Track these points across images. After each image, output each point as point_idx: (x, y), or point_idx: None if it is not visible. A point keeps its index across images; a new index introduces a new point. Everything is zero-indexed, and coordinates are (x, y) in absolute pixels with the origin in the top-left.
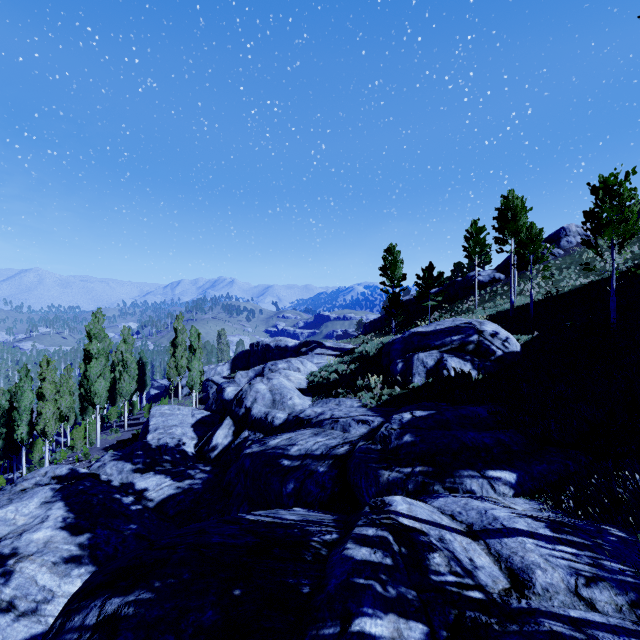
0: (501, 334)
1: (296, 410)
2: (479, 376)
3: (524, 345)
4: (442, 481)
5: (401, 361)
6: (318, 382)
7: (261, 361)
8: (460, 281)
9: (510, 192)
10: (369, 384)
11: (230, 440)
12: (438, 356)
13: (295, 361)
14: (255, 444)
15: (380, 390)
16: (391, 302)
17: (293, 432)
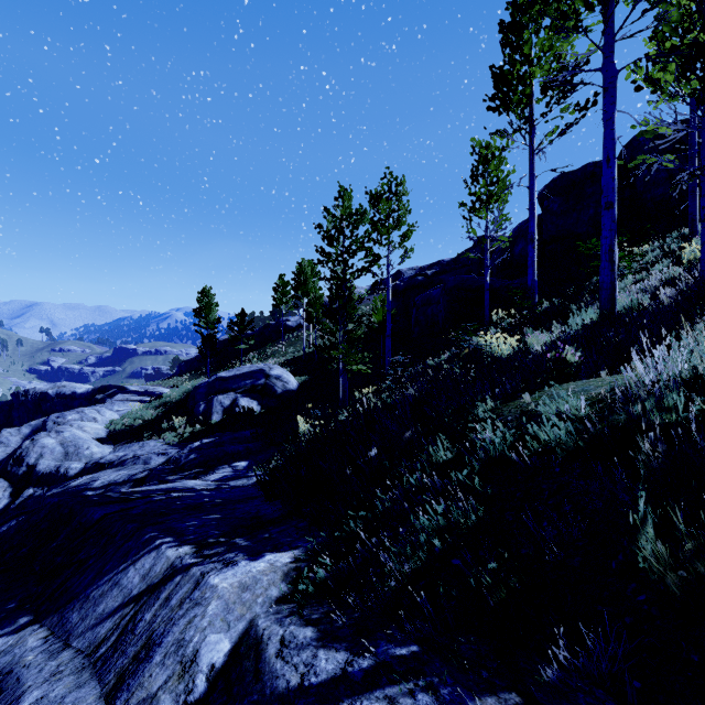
0: (283, 377)
1: (95, 458)
2: (263, 410)
3: (301, 384)
4: (207, 474)
5: (204, 403)
6: (120, 430)
7: (33, 414)
8: (274, 324)
9: (303, 261)
10: (174, 425)
11: (7, 503)
12: (234, 397)
13: (90, 411)
14: (54, 488)
15: (184, 429)
16: (206, 344)
17: (95, 473)
